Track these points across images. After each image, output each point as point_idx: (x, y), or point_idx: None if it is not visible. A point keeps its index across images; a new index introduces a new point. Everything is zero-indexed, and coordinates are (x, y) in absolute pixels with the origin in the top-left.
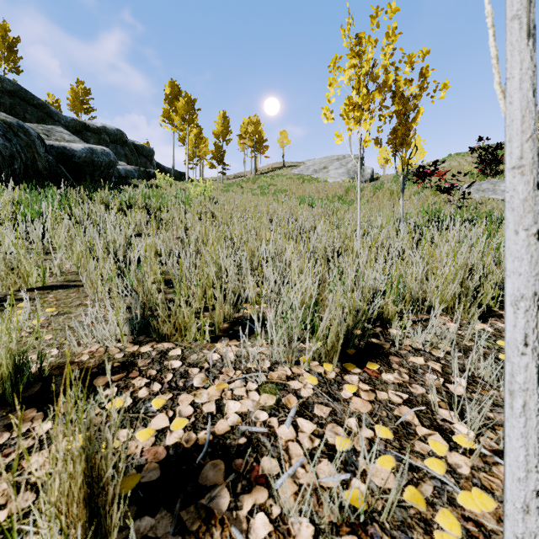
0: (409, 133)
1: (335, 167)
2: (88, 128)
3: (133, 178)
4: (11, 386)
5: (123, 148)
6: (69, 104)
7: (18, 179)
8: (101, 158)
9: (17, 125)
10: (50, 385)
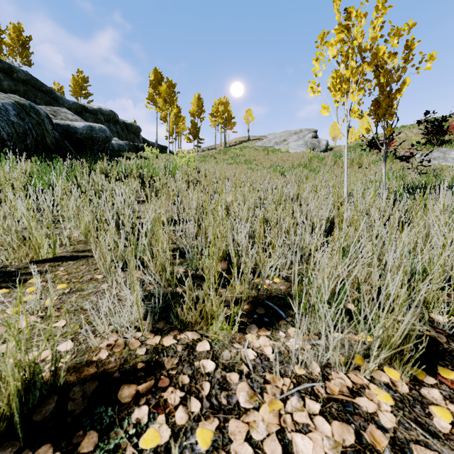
0: (393, 104)
1: (294, 139)
2: (87, 110)
3: (124, 151)
4: (21, 408)
5: (115, 126)
6: (71, 91)
7: (30, 153)
8: (99, 134)
9: (29, 106)
10: (66, 400)
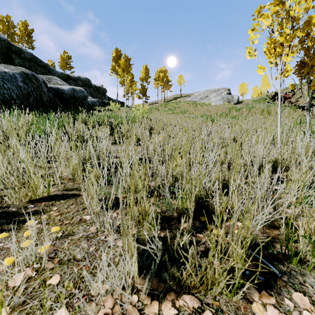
0: None
1: (214, 95)
2: (70, 78)
3: (96, 105)
4: None
5: (89, 89)
6: (59, 65)
7: (31, 108)
8: (79, 94)
9: (31, 75)
10: None
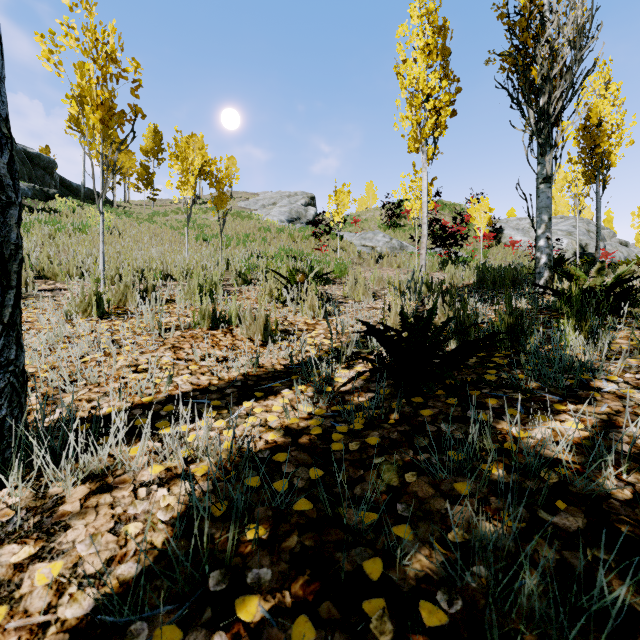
0: (222, 201)
1: (283, 204)
2: None
3: (26, 197)
4: None
5: None
6: None
7: None
8: None
9: None
10: None
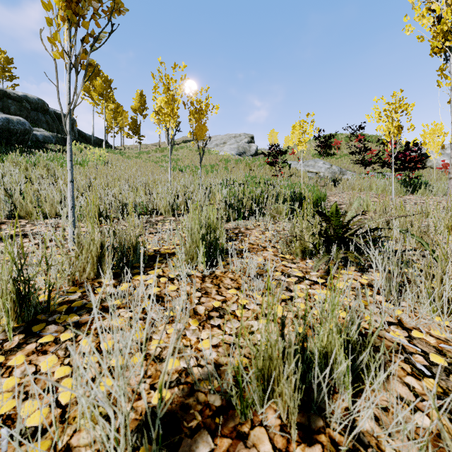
0: (202, 131)
1: (231, 143)
2: (9, 96)
3: (50, 143)
4: None
5: (44, 116)
6: None
7: None
8: (17, 127)
9: None
10: None
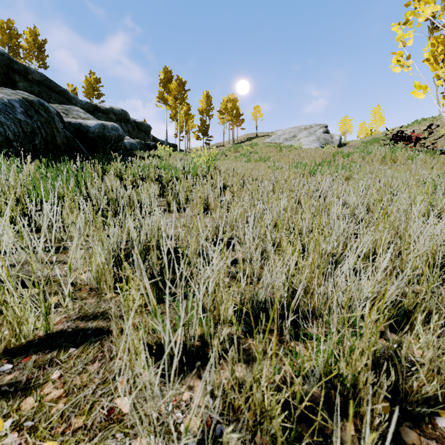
0: None
1: (304, 135)
2: (99, 109)
3: (136, 149)
4: None
5: (126, 125)
6: (84, 92)
7: (38, 154)
8: (111, 133)
9: (38, 103)
10: None
